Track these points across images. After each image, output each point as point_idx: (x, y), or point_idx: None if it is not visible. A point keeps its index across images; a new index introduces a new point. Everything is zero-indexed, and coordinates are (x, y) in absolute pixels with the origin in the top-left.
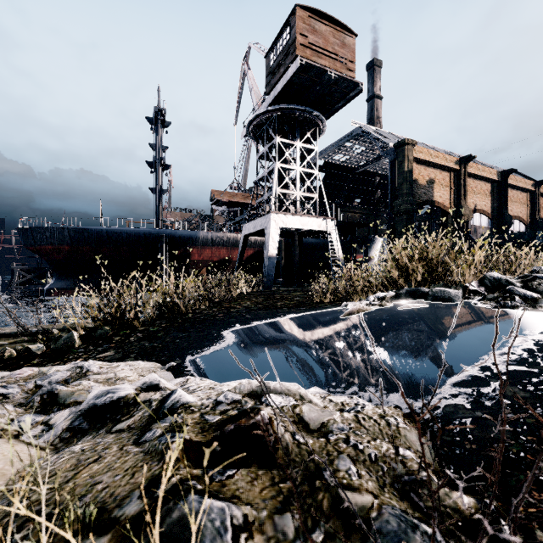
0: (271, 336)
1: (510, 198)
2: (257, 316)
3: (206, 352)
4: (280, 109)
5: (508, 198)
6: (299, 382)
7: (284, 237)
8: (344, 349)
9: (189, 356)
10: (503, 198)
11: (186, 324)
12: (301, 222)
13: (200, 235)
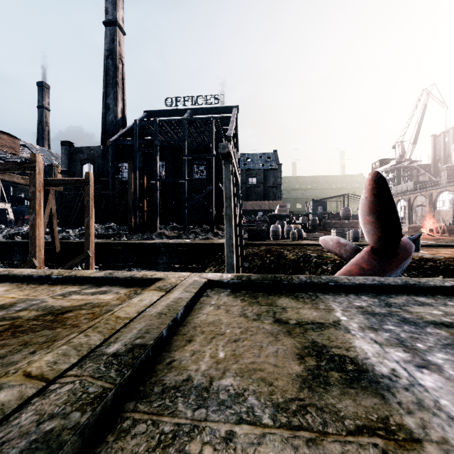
0: None
1: None
2: None
3: None
4: None
5: None
6: None
7: None
8: None
9: None
10: None
11: None
12: None
13: None
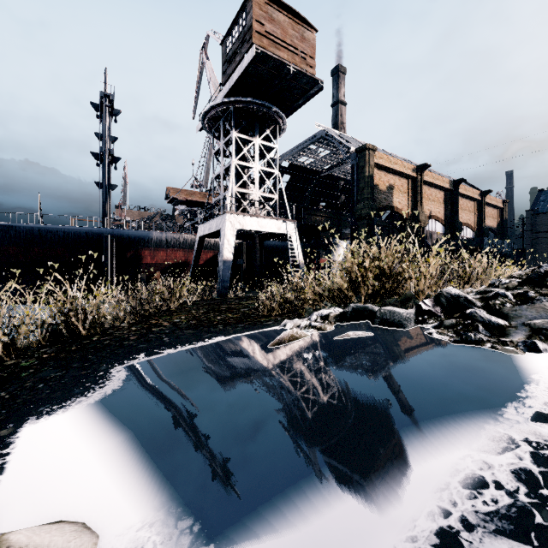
0: (169, 378)
1: (460, 206)
2: (176, 340)
3: (63, 410)
4: (237, 101)
5: (459, 206)
6: (130, 511)
7: (244, 240)
8: (237, 423)
9: (32, 419)
10: (455, 206)
11: (76, 354)
12: (260, 224)
13: (153, 236)
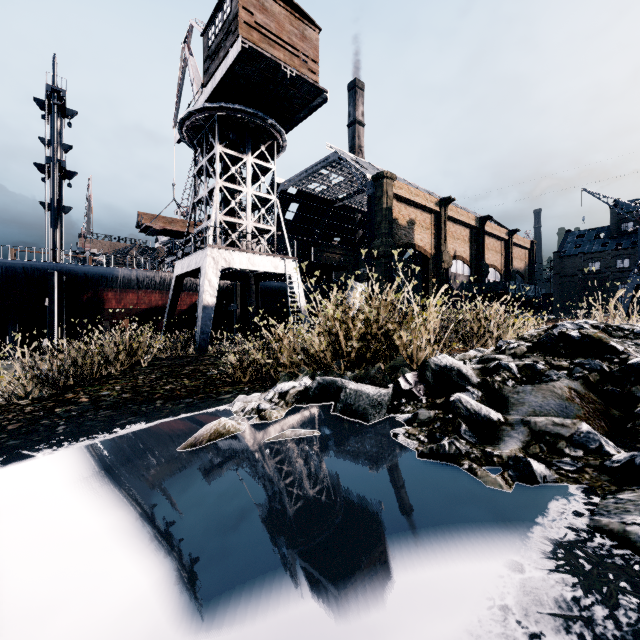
0: None
1: (487, 246)
2: (74, 430)
3: None
4: (222, 107)
5: (485, 245)
6: None
7: (236, 280)
8: None
9: None
10: (481, 246)
11: None
12: (251, 261)
13: (119, 273)
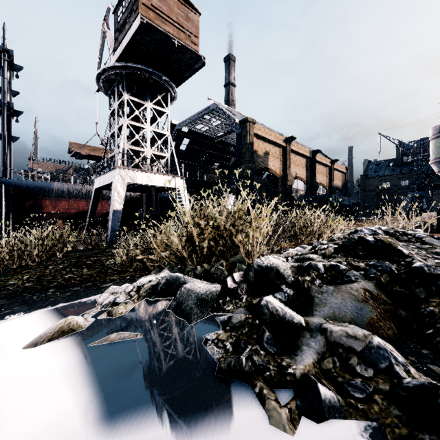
0: None
1: (317, 170)
2: None
3: None
4: (128, 66)
5: (316, 170)
6: None
7: (141, 192)
8: None
9: None
10: (313, 170)
11: None
12: (150, 179)
13: (54, 186)
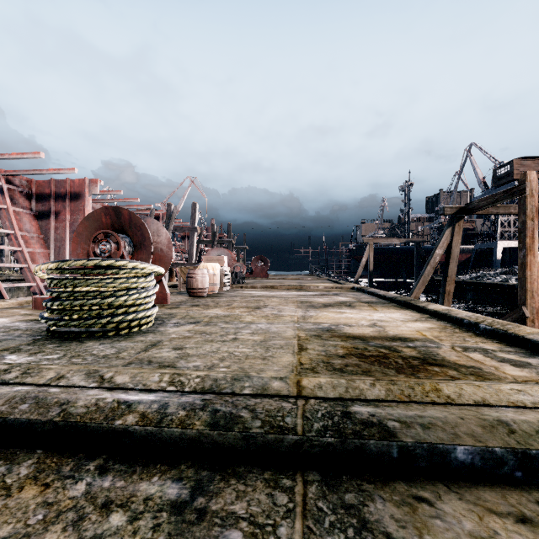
0: None
1: None
2: None
3: None
4: None
5: None
6: None
7: None
8: None
9: None
10: None
11: None
12: (514, 244)
13: None
